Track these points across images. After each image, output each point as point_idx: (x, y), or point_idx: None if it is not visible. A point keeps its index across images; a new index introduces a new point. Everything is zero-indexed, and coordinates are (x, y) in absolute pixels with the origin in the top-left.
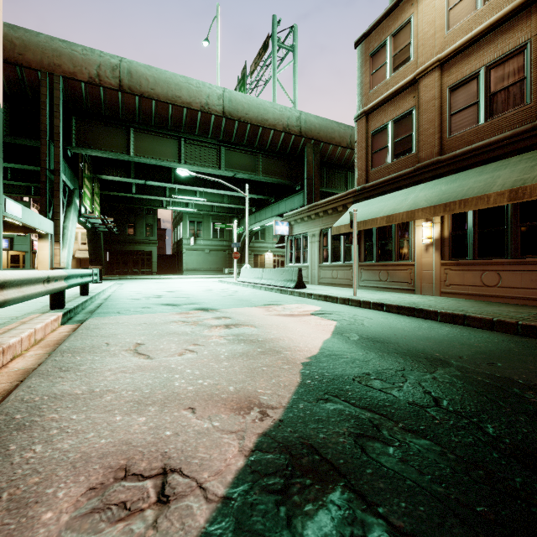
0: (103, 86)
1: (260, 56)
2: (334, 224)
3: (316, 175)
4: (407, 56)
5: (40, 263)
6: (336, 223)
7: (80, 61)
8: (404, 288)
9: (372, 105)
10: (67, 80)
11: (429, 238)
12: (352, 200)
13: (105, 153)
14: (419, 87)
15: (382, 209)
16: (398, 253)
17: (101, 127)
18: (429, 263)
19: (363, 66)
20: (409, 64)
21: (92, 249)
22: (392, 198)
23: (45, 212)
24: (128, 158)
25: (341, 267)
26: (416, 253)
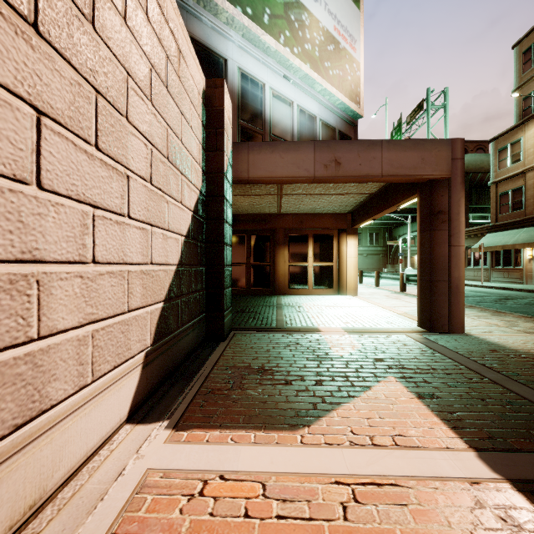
0: None
1: (415, 113)
2: (473, 246)
3: (465, 199)
4: (519, 158)
5: None
6: (474, 246)
7: None
8: (518, 281)
9: (499, 179)
10: None
11: (530, 256)
12: (487, 231)
13: None
14: (526, 176)
15: (501, 241)
16: (515, 263)
17: None
18: (530, 268)
19: (494, 155)
20: (520, 162)
21: None
22: (508, 234)
23: None
24: None
25: (480, 269)
26: (524, 263)
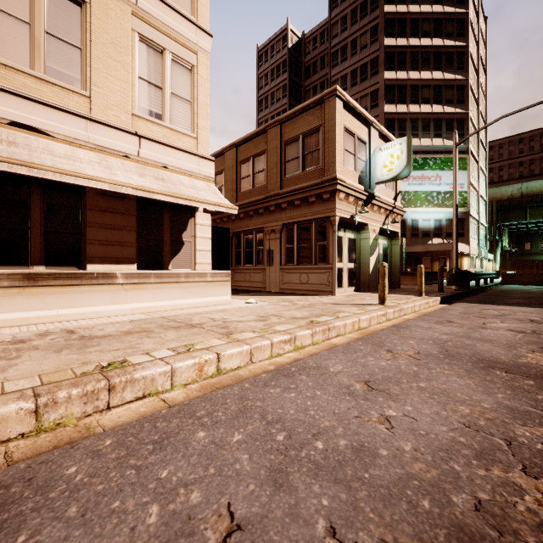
0: (513, 198)
1: None
2: None
3: None
4: None
5: (489, 269)
6: None
7: (503, 192)
8: None
9: None
10: (498, 201)
11: None
12: None
13: (513, 222)
14: None
15: None
16: None
17: (511, 212)
18: None
19: None
20: None
21: (501, 261)
22: None
23: (490, 252)
24: (525, 221)
25: None
26: None
